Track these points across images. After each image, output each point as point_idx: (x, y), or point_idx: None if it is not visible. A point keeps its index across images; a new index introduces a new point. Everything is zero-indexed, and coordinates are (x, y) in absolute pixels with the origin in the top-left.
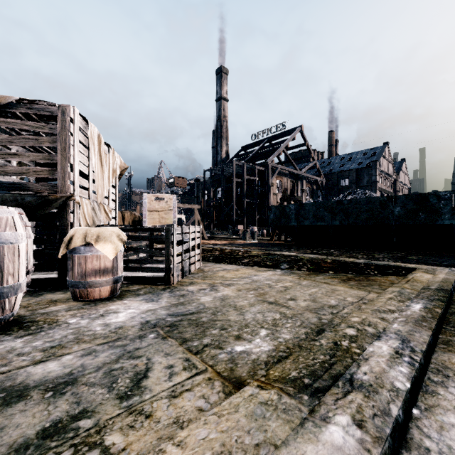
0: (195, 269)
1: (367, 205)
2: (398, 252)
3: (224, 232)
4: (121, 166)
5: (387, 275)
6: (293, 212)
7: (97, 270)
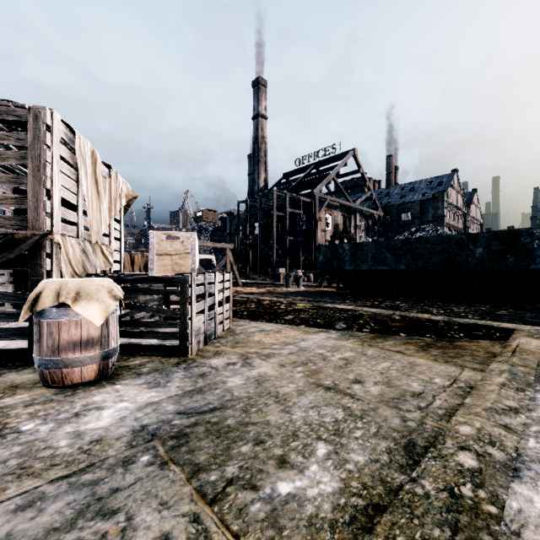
0: (223, 330)
1: (440, 244)
2: (481, 305)
3: (262, 276)
4: (127, 194)
5: (477, 339)
6: (347, 253)
7: (76, 342)
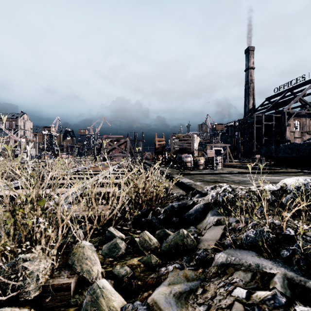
0: (220, 168)
1: (308, 146)
2: None
3: (247, 159)
4: (199, 140)
5: None
6: (273, 149)
7: (200, 164)
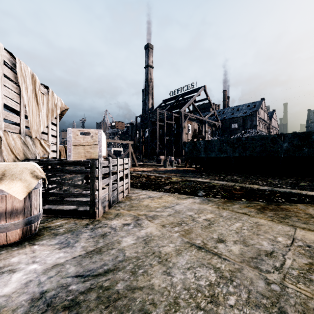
0: (123, 196)
1: (260, 141)
2: (287, 178)
3: (150, 160)
4: (61, 107)
5: (295, 203)
6: (202, 146)
7: (1, 213)
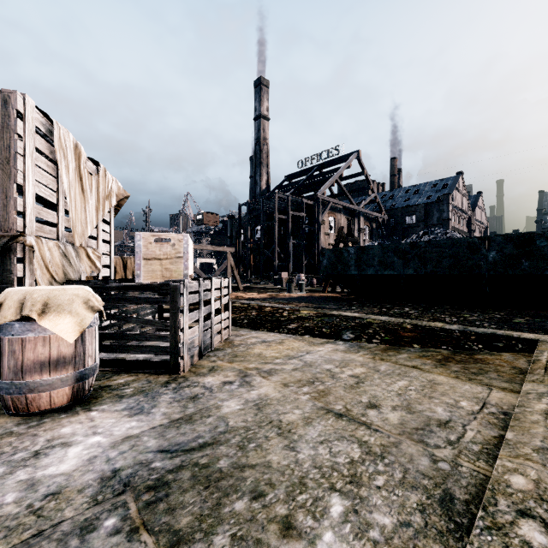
0: (220, 341)
1: (450, 248)
2: (494, 312)
3: (264, 280)
4: (118, 193)
5: (499, 351)
6: (352, 257)
7: (43, 362)
